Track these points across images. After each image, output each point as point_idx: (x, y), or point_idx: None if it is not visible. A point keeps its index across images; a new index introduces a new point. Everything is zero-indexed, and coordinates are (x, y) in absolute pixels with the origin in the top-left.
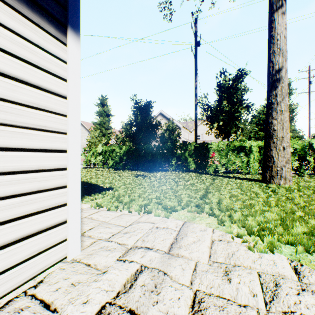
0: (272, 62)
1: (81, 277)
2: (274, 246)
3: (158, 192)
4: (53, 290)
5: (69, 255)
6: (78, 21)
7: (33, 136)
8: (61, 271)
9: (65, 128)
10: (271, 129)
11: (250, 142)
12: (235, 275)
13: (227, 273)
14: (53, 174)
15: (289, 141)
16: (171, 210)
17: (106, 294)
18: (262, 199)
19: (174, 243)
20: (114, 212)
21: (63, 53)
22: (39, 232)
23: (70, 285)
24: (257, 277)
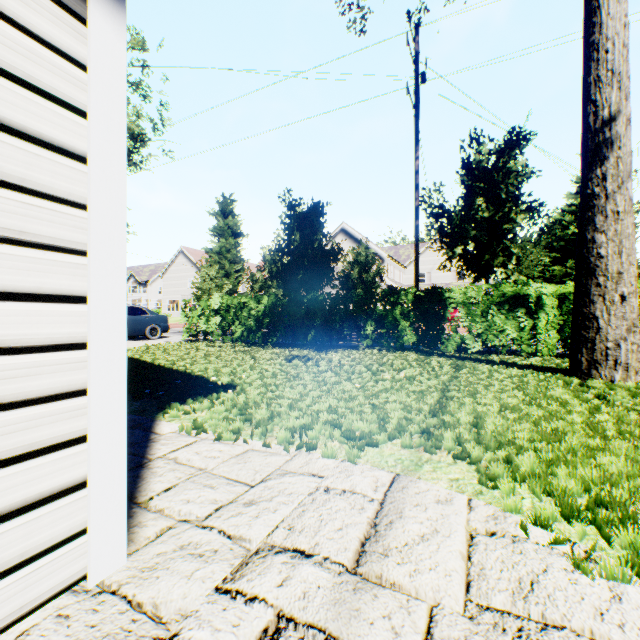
0: (594, 103)
1: None
2: None
3: (333, 397)
4: None
5: (91, 572)
6: None
7: None
8: (60, 625)
9: (83, 239)
10: (592, 254)
11: (538, 286)
12: None
13: None
14: (46, 360)
15: (634, 282)
16: (363, 444)
17: None
18: (582, 418)
19: (371, 540)
20: (231, 446)
21: (77, 44)
22: (1, 518)
23: None
24: None
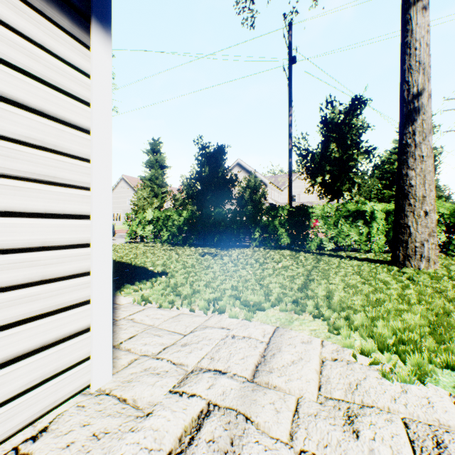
0: (407, 83)
1: (110, 423)
2: (425, 372)
3: (234, 280)
4: (64, 445)
5: (93, 382)
6: (109, 10)
7: (34, 192)
8: (79, 411)
9: (87, 180)
10: (406, 184)
11: (372, 204)
12: (364, 424)
13: (350, 420)
14: (67, 254)
15: (433, 202)
16: (255, 309)
17: (148, 454)
18: (396, 292)
19: (262, 364)
20: (168, 311)
21: (84, 61)
22: (44, 347)
23: (91, 437)
24: (403, 428)
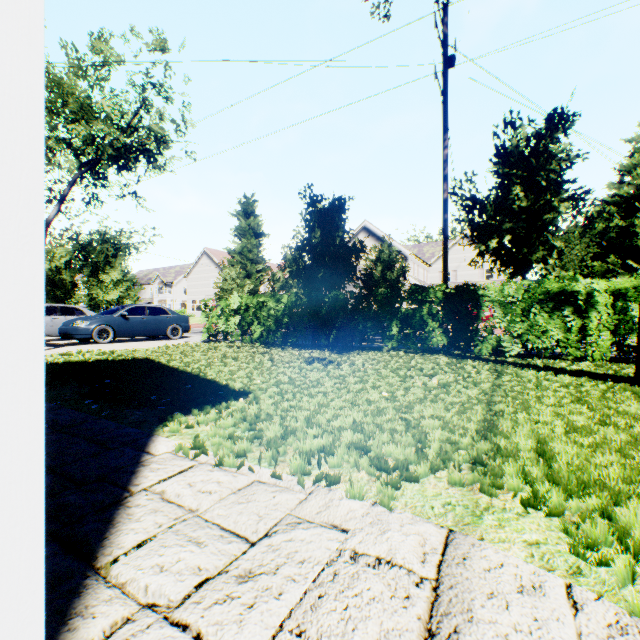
0: None
1: None
2: None
3: (358, 409)
4: None
5: None
6: None
7: None
8: None
9: None
10: None
11: (588, 281)
12: None
13: None
14: None
15: None
16: (399, 480)
17: None
18: None
19: None
20: (233, 475)
21: None
22: None
23: None
24: None
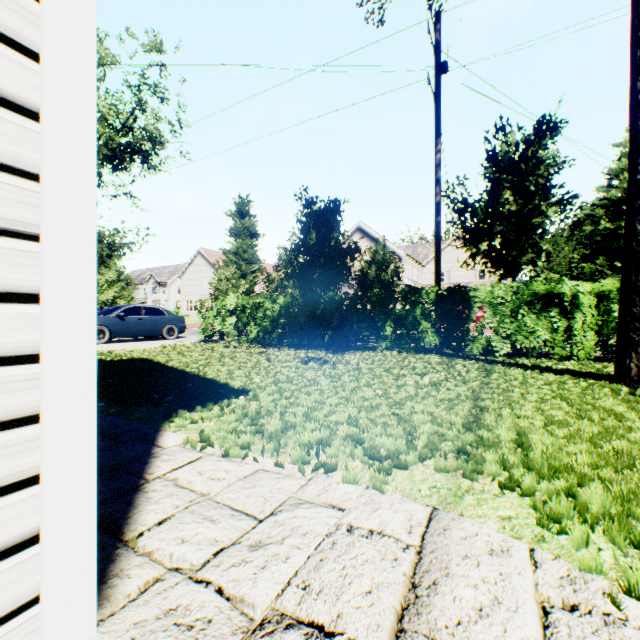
0: None
1: None
2: None
3: (353, 406)
4: None
5: None
6: None
7: None
8: None
9: (36, 219)
10: None
11: (573, 284)
12: None
13: None
14: None
15: None
16: (390, 467)
17: None
18: None
19: (410, 611)
20: (239, 464)
21: None
22: None
23: None
24: None
